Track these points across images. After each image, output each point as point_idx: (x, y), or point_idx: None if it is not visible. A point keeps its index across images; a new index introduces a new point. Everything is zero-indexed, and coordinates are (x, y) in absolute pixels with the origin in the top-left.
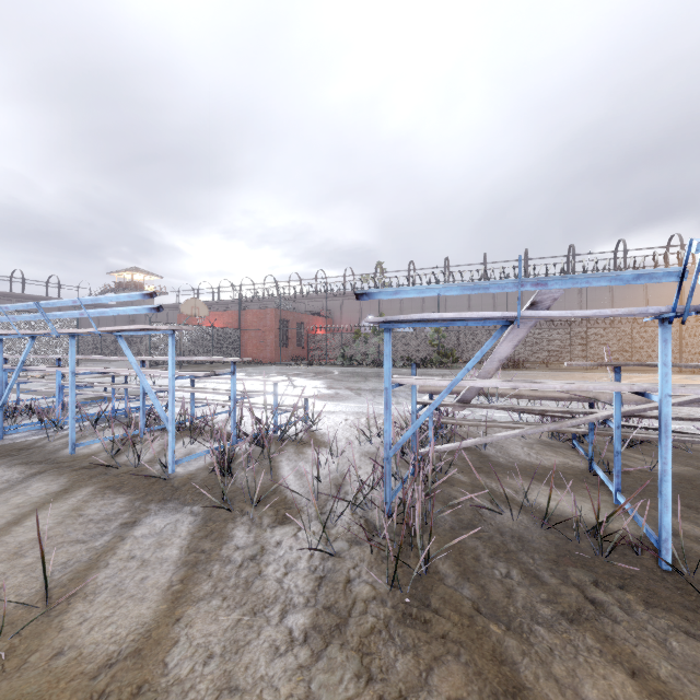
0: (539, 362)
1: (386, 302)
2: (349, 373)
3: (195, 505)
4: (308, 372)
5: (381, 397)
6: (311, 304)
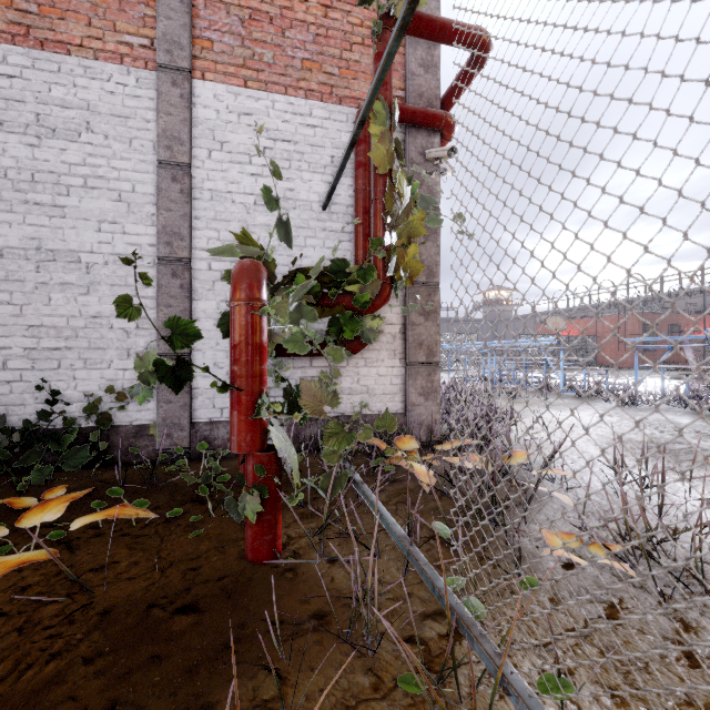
0: None
1: None
2: None
3: (572, 398)
4: (666, 375)
5: None
6: (694, 301)
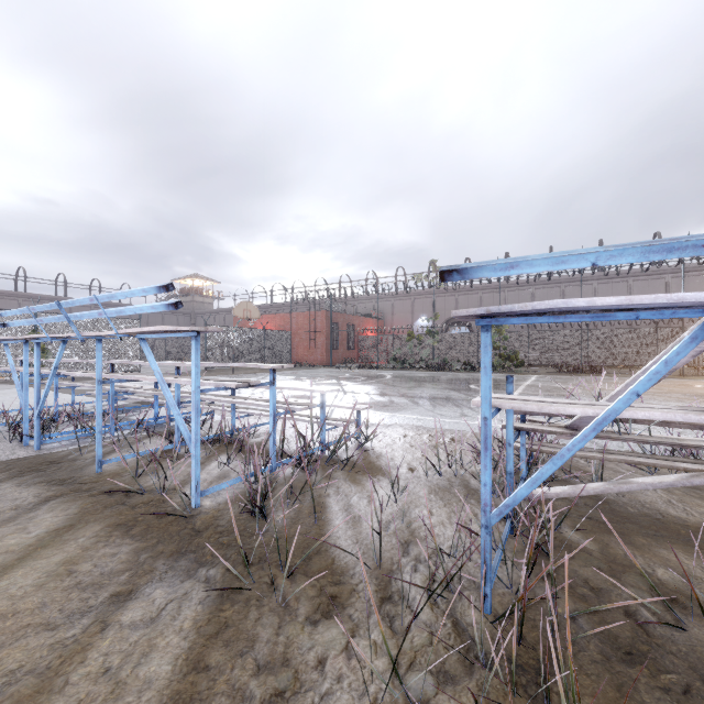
0: (618, 366)
1: (440, 302)
2: (402, 377)
3: (212, 567)
4: (359, 376)
5: (442, 407)
6: (361, 306)
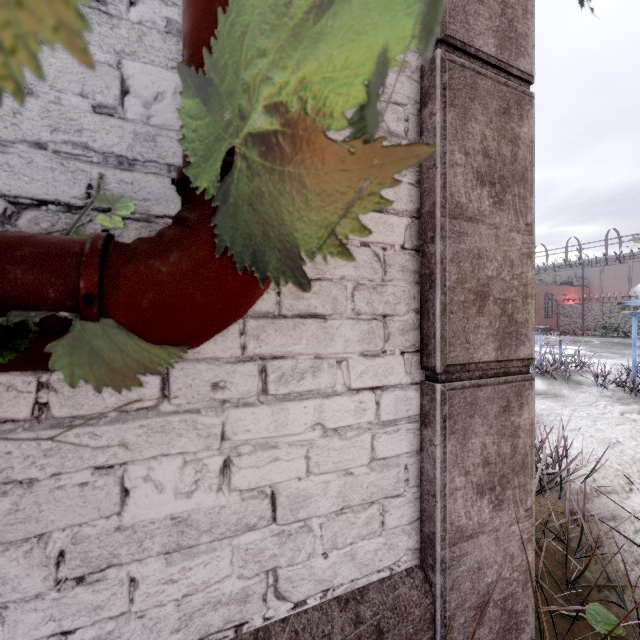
0: None
1: None
2: (612, 343)
3: (539, 378)
4: (564, 340)
5: None
6: (559, 274)
